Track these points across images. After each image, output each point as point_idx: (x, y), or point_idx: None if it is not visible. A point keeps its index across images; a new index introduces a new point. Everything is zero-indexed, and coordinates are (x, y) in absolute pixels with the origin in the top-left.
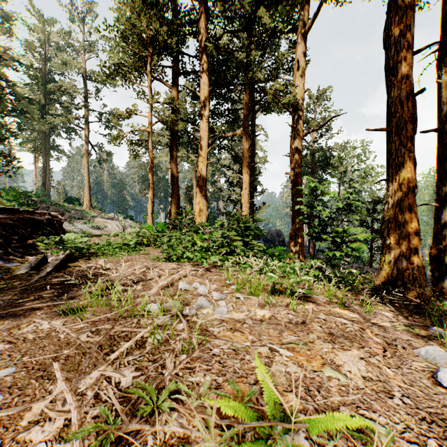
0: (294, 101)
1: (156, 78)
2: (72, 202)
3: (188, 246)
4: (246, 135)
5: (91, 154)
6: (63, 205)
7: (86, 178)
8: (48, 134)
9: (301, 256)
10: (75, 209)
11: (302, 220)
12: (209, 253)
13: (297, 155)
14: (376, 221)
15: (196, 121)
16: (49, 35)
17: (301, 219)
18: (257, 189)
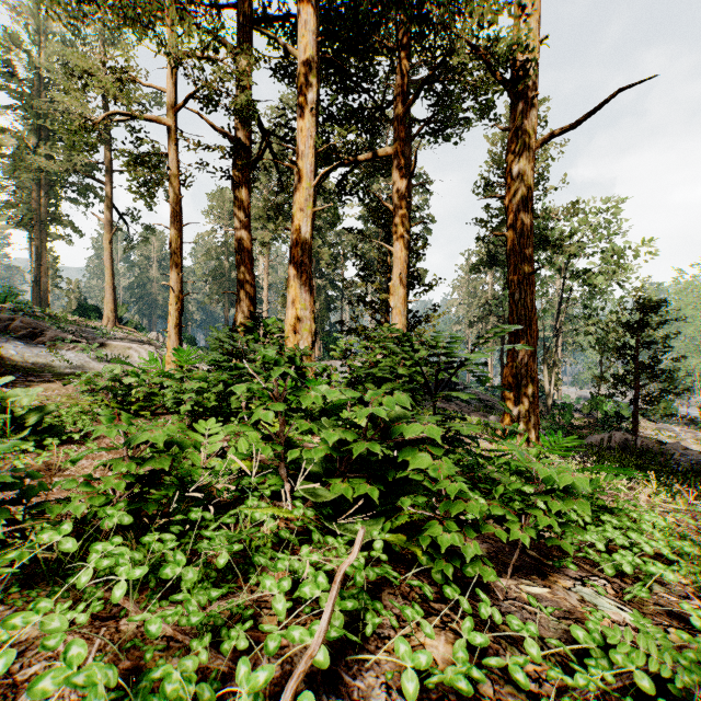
0: (516, 65)
1: (200, 28)
2: (87, 314)
3: (163, 471)
4: (400, 157)
5: (120, 229)
6: (63, 318)
7: (108, 270)
8: (45, 195)
9: (533, 428)
10: (84, 325)
11: (534, 343)
12: (252, 552)
13: (525, 190)
14: (649, 345)
15: (292, 132)
16: (47, 21)
17: (532, 341)
18: (421, 279)
